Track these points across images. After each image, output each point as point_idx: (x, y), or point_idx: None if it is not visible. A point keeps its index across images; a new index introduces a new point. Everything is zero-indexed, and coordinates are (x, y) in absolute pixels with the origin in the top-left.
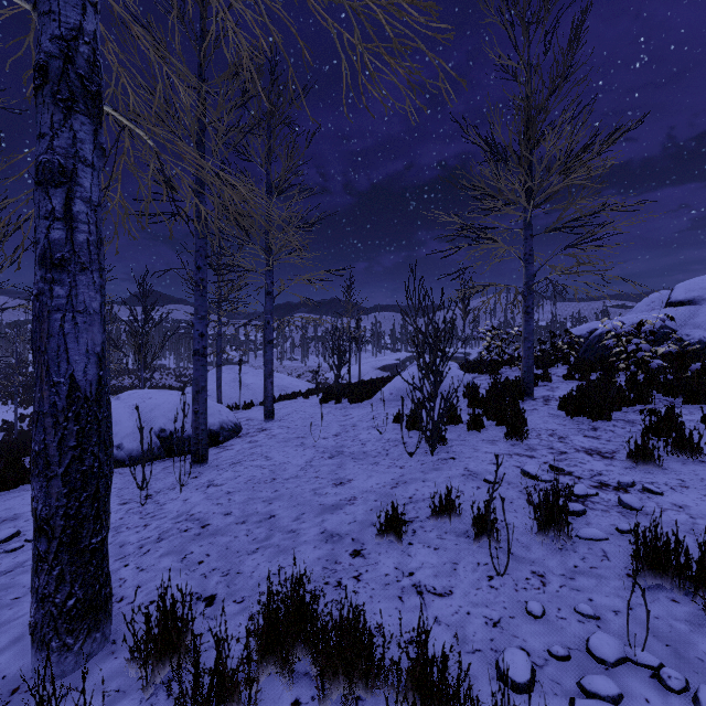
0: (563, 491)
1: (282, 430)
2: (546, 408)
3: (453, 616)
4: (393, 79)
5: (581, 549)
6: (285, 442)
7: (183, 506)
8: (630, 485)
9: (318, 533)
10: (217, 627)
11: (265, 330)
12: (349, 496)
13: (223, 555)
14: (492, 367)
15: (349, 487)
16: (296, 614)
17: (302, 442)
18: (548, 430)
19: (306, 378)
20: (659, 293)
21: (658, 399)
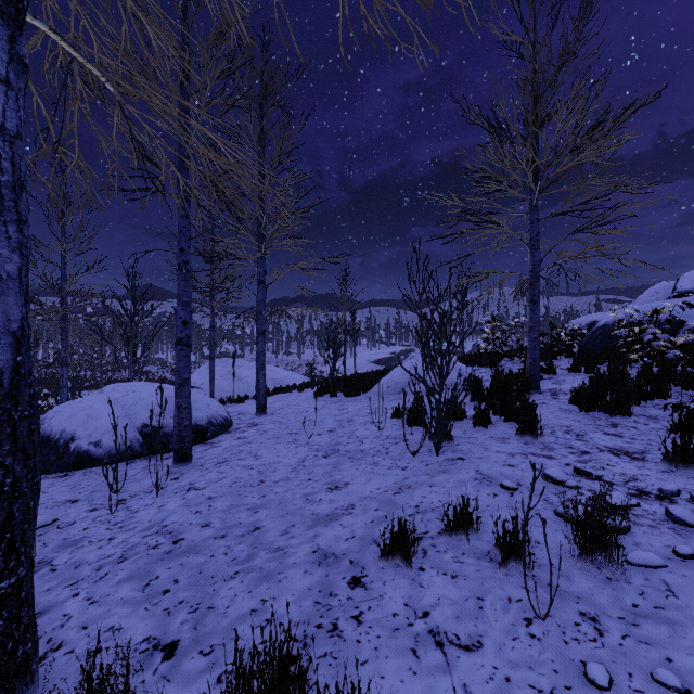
0: (613, 507)
1: (274, 425)
2: (556, 402)
3: (488, 683)
4: (399, 10)
5: (636, 580)
6: (276, 439)
7: (157, 515)
8: (675, 494)
9: (309, 552)
10: (174, 693)
11: (257, 320)
12: (345, 504)
13: (194, 581)
14: (492, 360)
15: (345, 492)
16: (275, 691)
17: (295, 439)
18: (563, 427)
19: (301, 372)
20: (663, 284)
21: (676, 393)
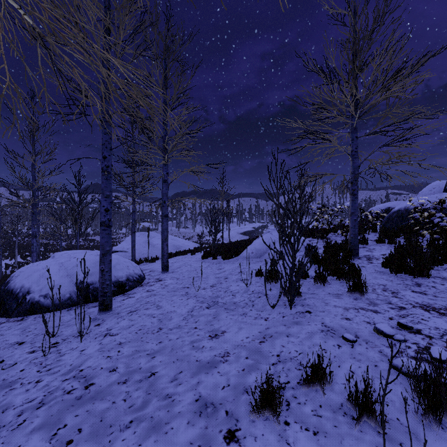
0: None
1: (173, 281)
2: (371, 266)
3: None
4: None
5: None
6: (173, 292)
7: (77, 359)
8: None
9: (192, 400)
10: None
11: (162, 207)
12: (222, 352)
13: (94, 431)
14: (322, 234)
15: (222, 340)
16: None
17: (187, 292)
18: (380, 285)
19: (194, 240)
20: (438, 182)
21: None
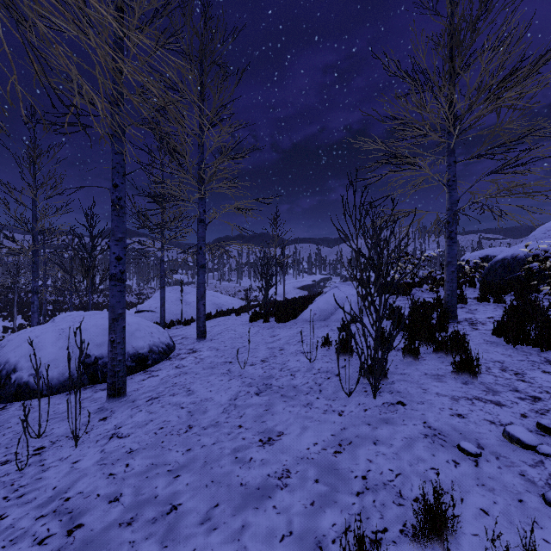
0: None
1: (211, 353)
2: (477, 333)
3: None
4: None
5: None
6: (211, 369)
7: (65, 477)
8: None
9: None
10: None
11: (197, 255)
12: (279, 469)
13: None
14: (404, 289)
15: (279, 447)
16: None
17: (229, 369)
18: (495, 362)
19: (240, 296)
20: None
21: None
